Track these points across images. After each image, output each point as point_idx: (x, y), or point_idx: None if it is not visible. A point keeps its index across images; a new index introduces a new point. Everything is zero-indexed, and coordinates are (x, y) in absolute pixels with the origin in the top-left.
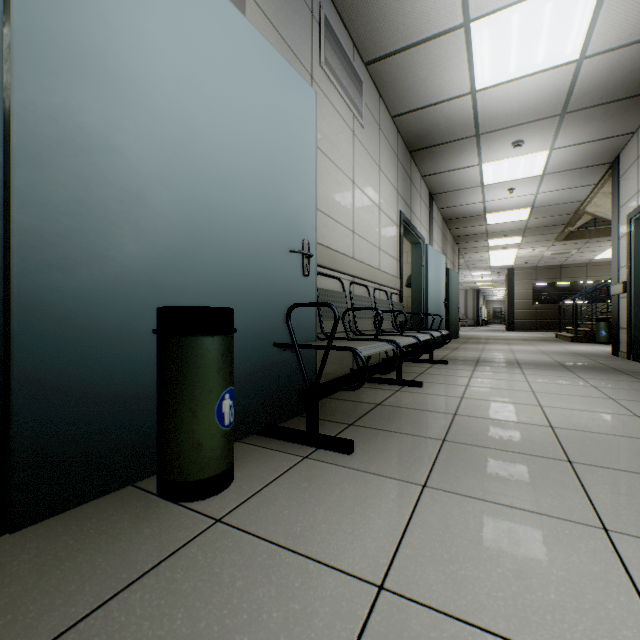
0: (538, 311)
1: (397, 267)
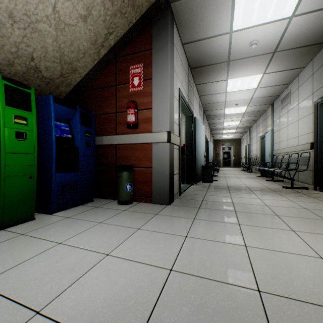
0: None
1: (312, 136)
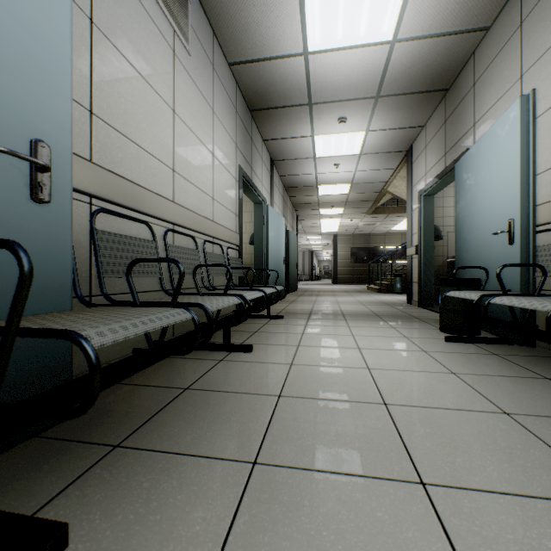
0: (354, 269)
1: (236, 222)
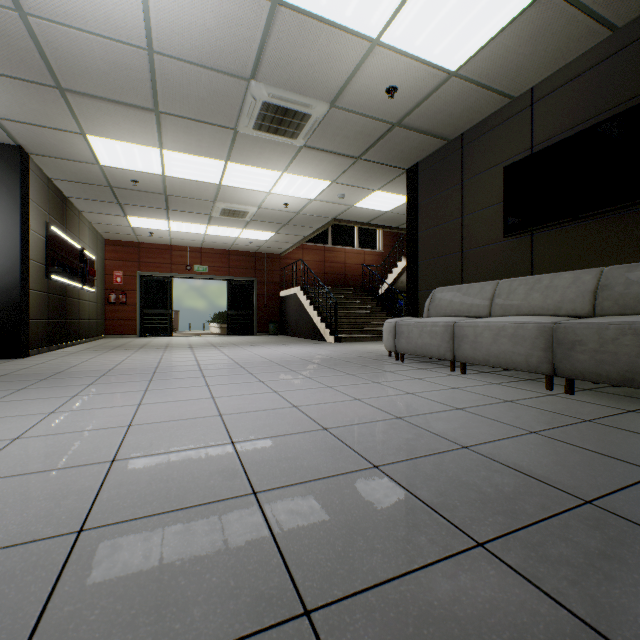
0: (52, 297)
1: None
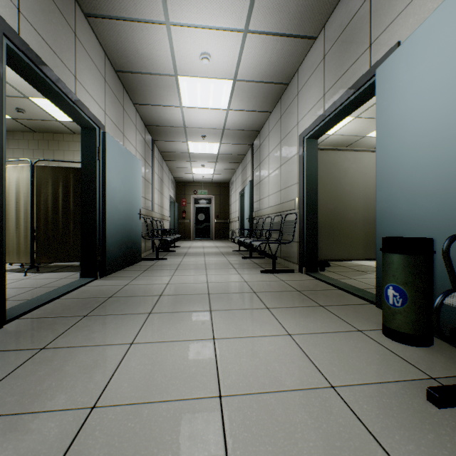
0: None
1: None
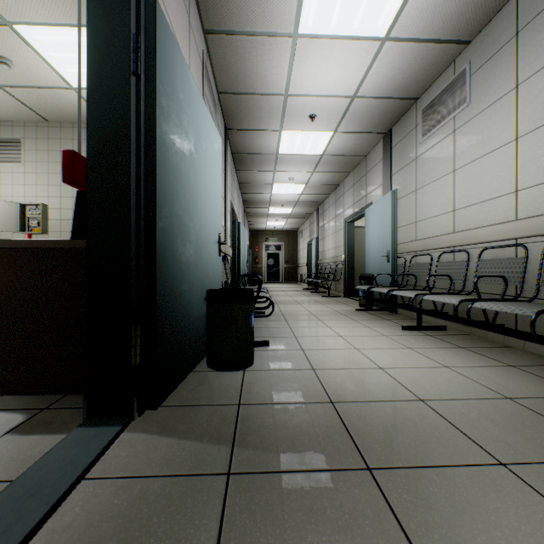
0: None
1: None
